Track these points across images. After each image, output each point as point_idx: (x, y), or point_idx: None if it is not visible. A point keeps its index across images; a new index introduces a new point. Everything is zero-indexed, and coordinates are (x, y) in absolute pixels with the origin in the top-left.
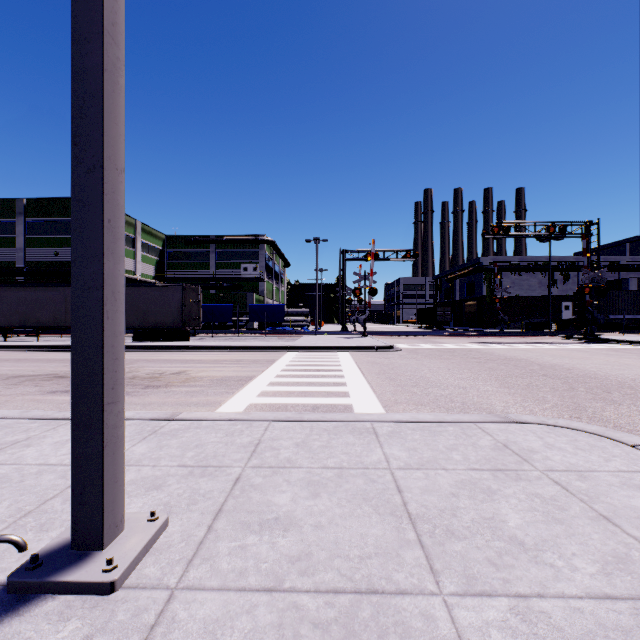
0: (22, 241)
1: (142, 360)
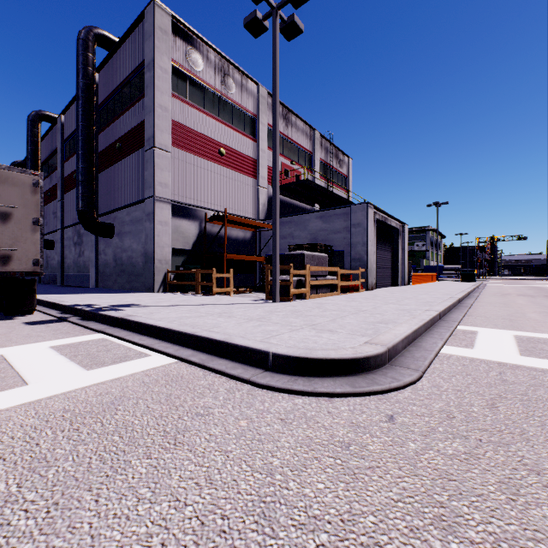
0: None
1: None
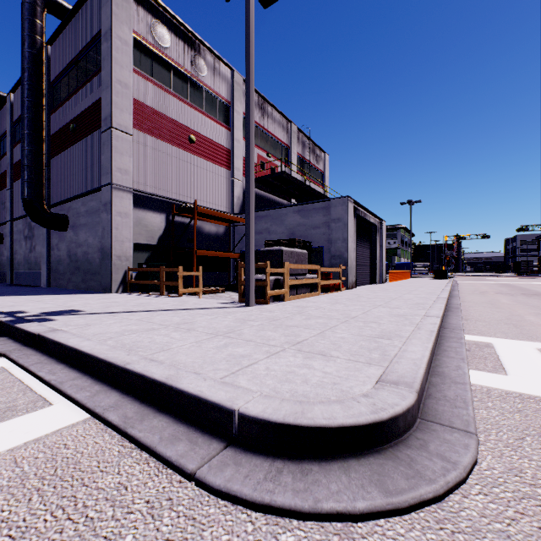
0: None
1: None
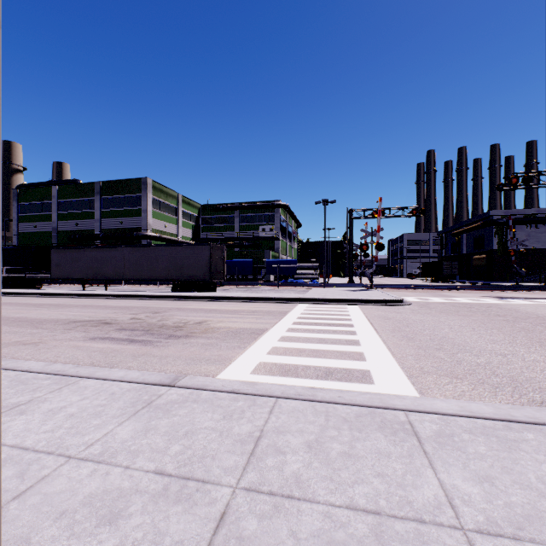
0: (99, 214)
1: (174, 309)
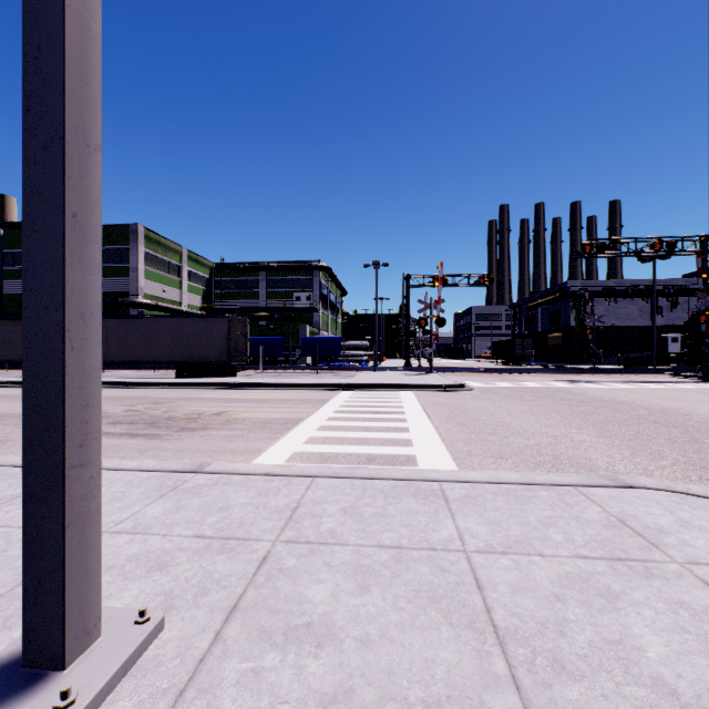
0: None
1: (182, 398)
